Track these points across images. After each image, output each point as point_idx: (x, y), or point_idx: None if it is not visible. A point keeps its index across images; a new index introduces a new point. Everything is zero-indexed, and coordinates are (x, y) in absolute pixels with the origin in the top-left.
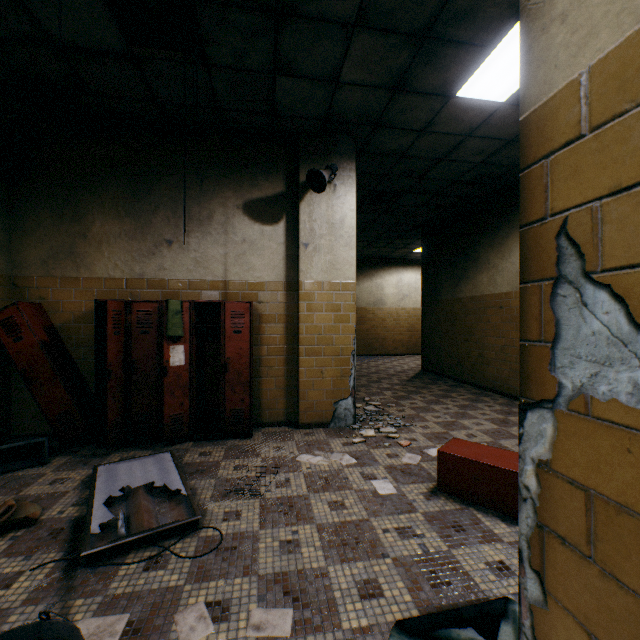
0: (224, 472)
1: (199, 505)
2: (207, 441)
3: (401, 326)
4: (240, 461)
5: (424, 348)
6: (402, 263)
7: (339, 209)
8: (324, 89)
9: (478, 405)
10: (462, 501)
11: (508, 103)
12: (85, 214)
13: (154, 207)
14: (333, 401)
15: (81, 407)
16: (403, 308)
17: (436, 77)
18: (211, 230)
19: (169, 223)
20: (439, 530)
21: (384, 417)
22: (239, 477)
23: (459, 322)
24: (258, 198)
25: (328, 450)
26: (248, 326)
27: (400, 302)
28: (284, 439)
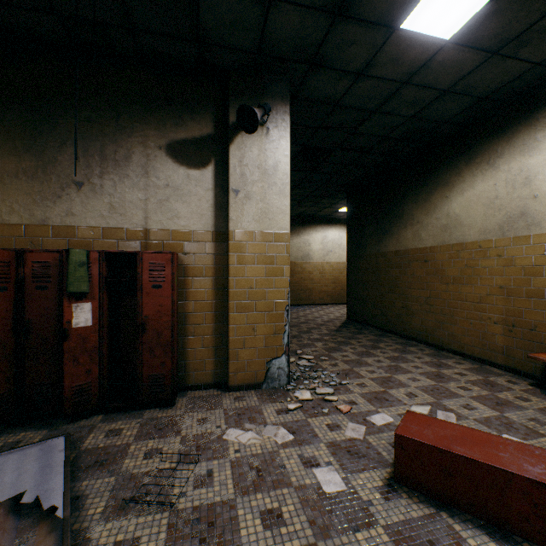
0: (130, 463)
1: (81, 531)
2: (121, 413)
3: (326, 278)
4: (154, 443)
5: (349, 299)
6: (327, 222)
7: (272, 154)
8: (256, 8)
9: (408, 356)
10: (429, 500)
11: (453, 41)
12: None
13: (60, 143)
14: (266, 360)
15: None
16: (328, 262)
17: None
18: (129, 172)
19: (78, 162)
20: None
21: (318, 373)
22: (148, 471)
23: (383, 275)
24: (183, 139)
25: (260, 421)
26: (170, 280)
27: (325, 257)
28: (211, 407)
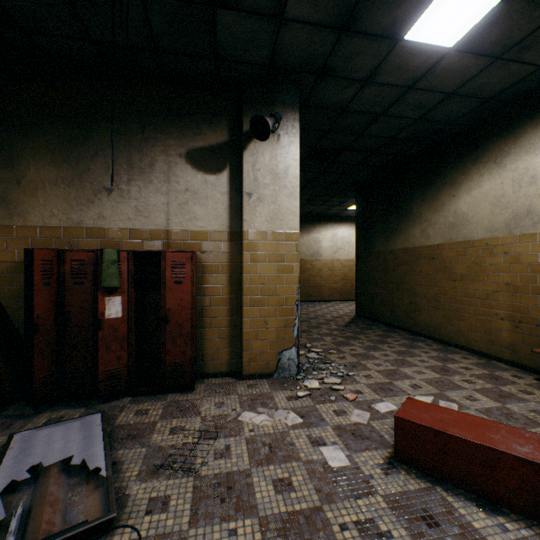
0: (158, 437)
1: (121, 488)
2: (146, 396)
3: (336, 275)
4: (177, 422)
5: (358, 295)
6: (336, 219)
7: (283, 159)
8: (268, 27)
9: (415, 351)
10: (425, 476)
11: (455, 49)
12: (19, 159)
13: (93, 154)
14: (277, 351)
15: (9, 363)
16: (337, 259)
17: (386, 14)
18: (153, 178)
19: (109, 170)
20: (407, 524)
21: (327, 365)
22: (174, 444)
23: (392, 272)
24: (201, 147)
25: (272, 406)
26: (189, 276)
27: (335, 254)
28: (227, 392)
